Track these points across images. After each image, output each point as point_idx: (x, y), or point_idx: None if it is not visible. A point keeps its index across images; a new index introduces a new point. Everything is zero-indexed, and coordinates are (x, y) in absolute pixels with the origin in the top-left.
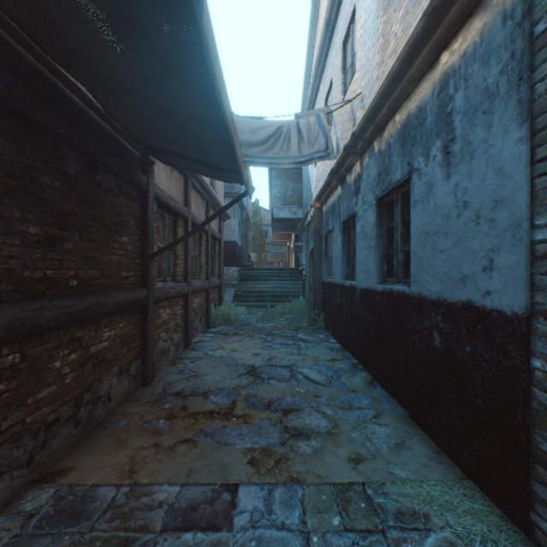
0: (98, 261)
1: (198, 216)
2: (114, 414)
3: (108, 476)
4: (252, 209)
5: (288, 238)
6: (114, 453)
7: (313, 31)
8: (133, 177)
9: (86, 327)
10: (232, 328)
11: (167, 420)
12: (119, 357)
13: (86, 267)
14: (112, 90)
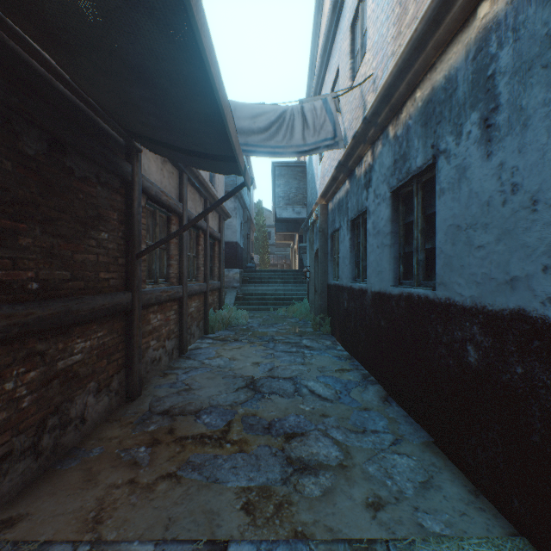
0: (68, 261)
1: (195, 214)
2: (88, 439)
3: (66, 528)
4: (255, 210)
5: (292, 240)
6: (80, 493)
7: (318, 19)
8: (114, 164)
9: (51, 339)
10: (231, 333)
11: (149, 446)
12: (96, 371)
13: (51, 267)
14: (71, 44)
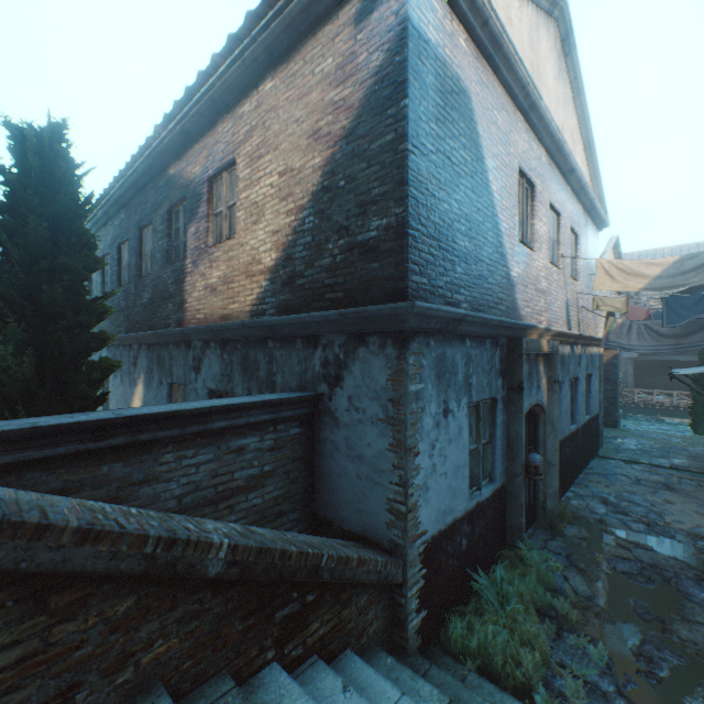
0: None
1: None
2: None
3: None
4: None
5: None
6: None
7: None
8: None
9: None
10: None
11: None
12: None
13: None
14: None
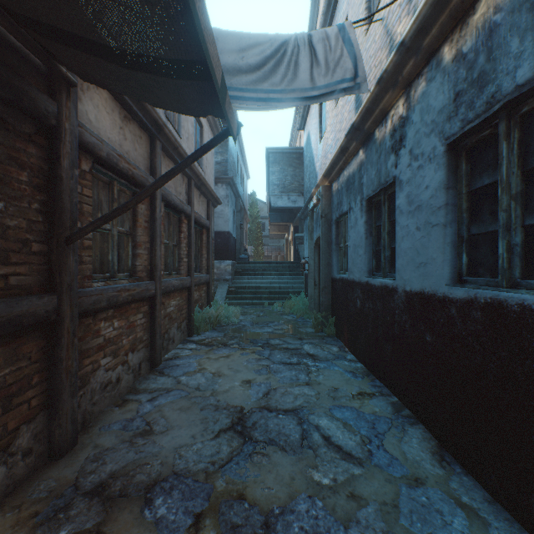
0: None
1: (175, 194)
2: None
3: None
4: (249, 202)
5: (286, 231)
6: None
7: None
8: (15, 91)
9: None
10: (220, 335)
11: None
12: None
13: None
14: None
